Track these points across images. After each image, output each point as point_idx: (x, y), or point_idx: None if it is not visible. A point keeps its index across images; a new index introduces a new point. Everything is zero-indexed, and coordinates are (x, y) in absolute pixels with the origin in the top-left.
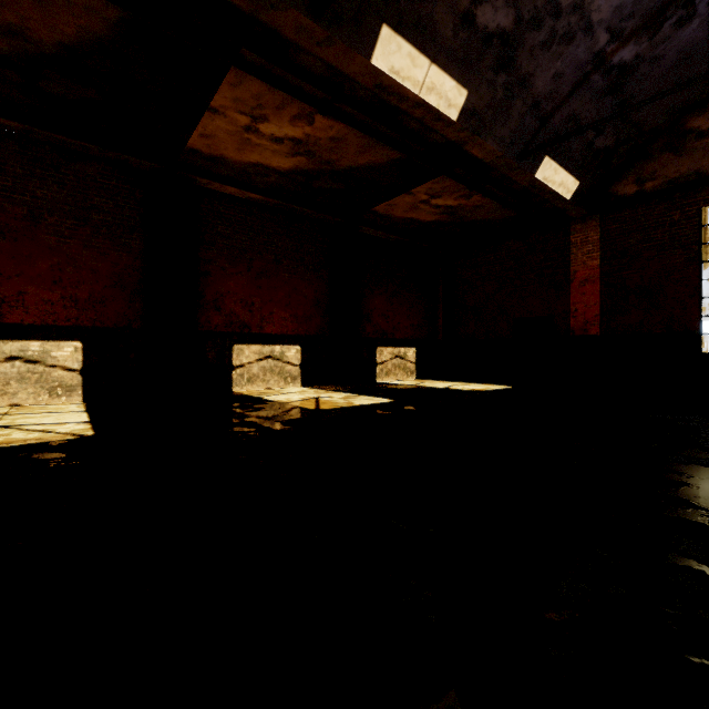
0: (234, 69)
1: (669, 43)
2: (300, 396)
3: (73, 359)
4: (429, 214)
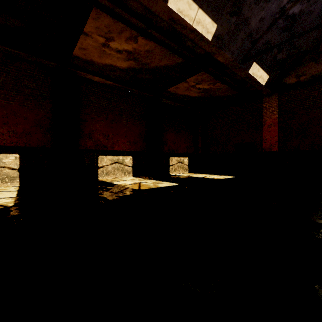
0: (94, 9)
1: (317, 4)
2: (131, 181)
3: (14, 163)
4: (195, 92)
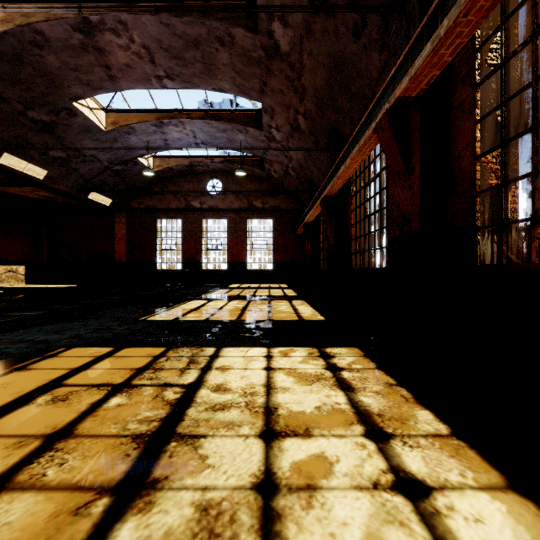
0: None
1: (134, 168)
2: None
3: None
4: (34, 195)
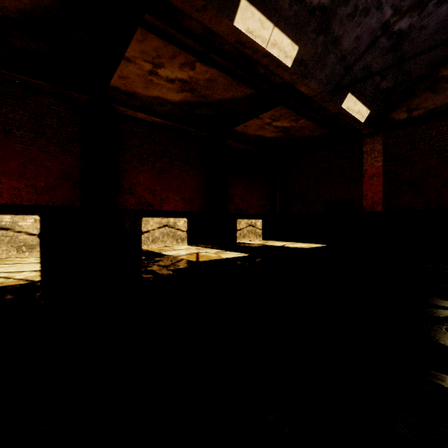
0: (140, 29)
1: (431, 17)
2: (186, 251)
3: (33, 227)
4: (271, 132)
